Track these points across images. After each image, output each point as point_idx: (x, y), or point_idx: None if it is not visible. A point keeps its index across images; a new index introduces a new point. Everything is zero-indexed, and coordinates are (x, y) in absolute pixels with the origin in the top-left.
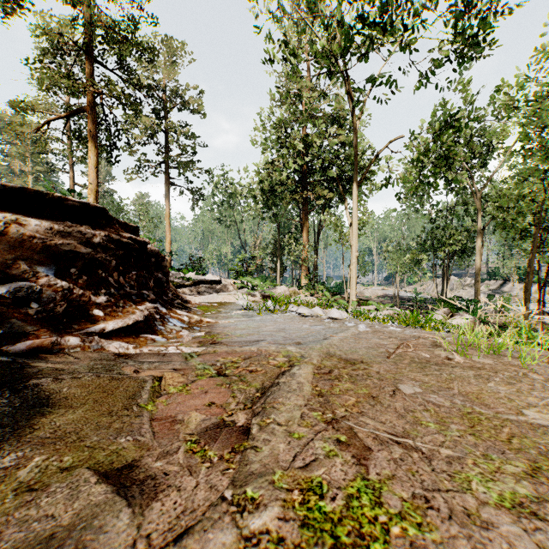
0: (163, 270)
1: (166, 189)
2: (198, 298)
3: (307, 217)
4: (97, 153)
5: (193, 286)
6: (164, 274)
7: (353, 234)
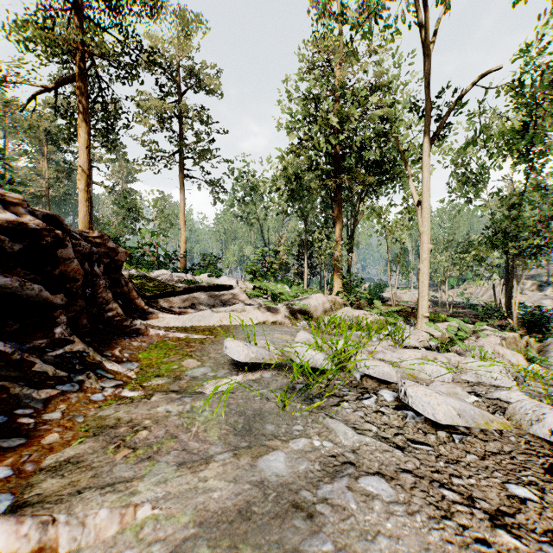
0: (61, 268)
1: (181, 181)
2: (175, 320)
3: (341, 208)
4: (89, 131)
5: (185, 295)
6: (65, 276)
7: (425, 216)
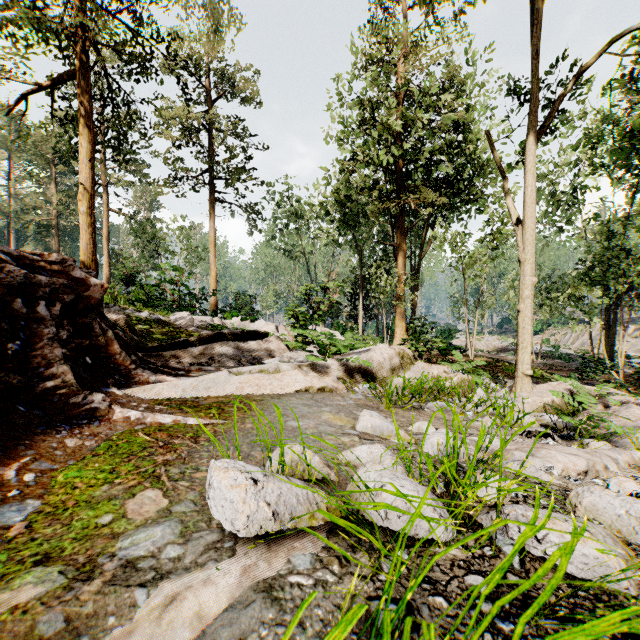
0: None
1: (211, 206)
2: (170, 388)
3: (404, 237)
4: (92, 140)
5: (201, 346)
6: None
7: (527, 239)
